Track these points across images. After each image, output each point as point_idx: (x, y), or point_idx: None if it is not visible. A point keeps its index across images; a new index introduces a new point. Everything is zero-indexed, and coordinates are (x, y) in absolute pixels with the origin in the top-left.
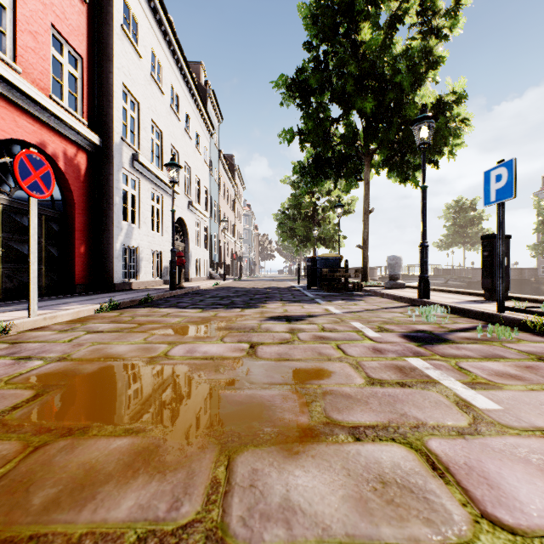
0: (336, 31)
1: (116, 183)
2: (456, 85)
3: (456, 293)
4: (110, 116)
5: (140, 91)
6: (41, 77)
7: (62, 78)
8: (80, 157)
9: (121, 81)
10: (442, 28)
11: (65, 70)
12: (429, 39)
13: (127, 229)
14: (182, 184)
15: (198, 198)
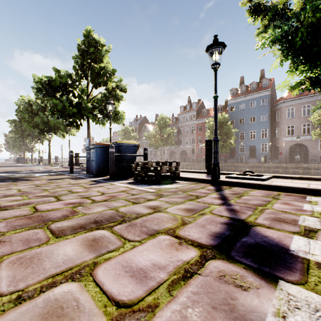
0: None
1: None
2: None
3: None
4: None
5: None
6: None
7: None
8: None
9: None
10: None
11: None
12: None
13: None
14: None
15: None
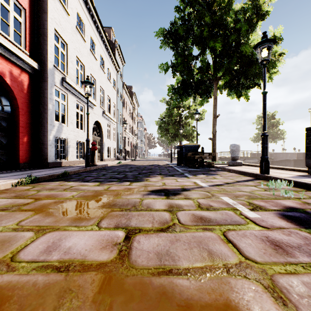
0: None
1: (49, 95)
2: (276, 31)
3: (280, 169)
4: (45, 49)
5: (68, 36)
6: None
7: (9, 21)
8: (23, 76)
9: (53, 27)
10: None
11: (11, 16)
12: None
13: (58, 127)
14: (98, 100)
15: (109, 110)
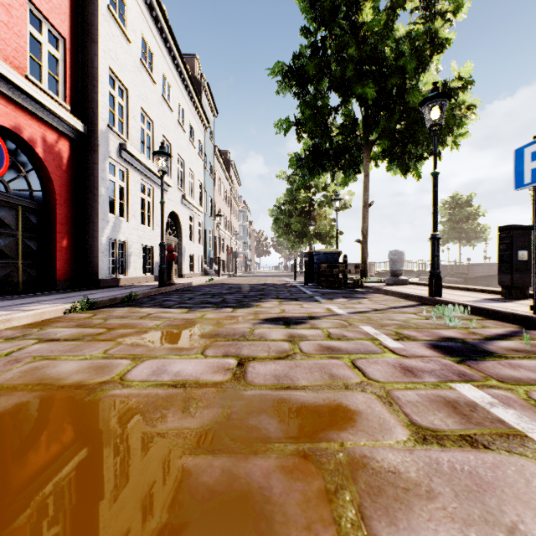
0: (334, 15)
1: (101, 172)
2: (462, 70)
3: (465, 290)
4: (95, 101)
5: (129, 77)
6: (15, 55)
7: (41, 58)
8: (62, 144)
9: (107, 64)
10: (445, 12)
11: (45, 50)
12: (434, 21)
13: (114, 222)
14: (175, 177)
15: (192, 192)
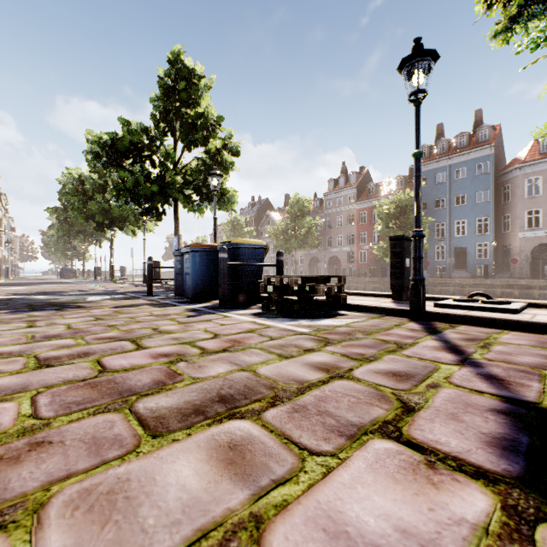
0: None
1: None
2: None
3: None
4: None
5: None
6: None
7: None
8: None
9: None
10: None
11: None
12: None
13: None
14: None
15: None
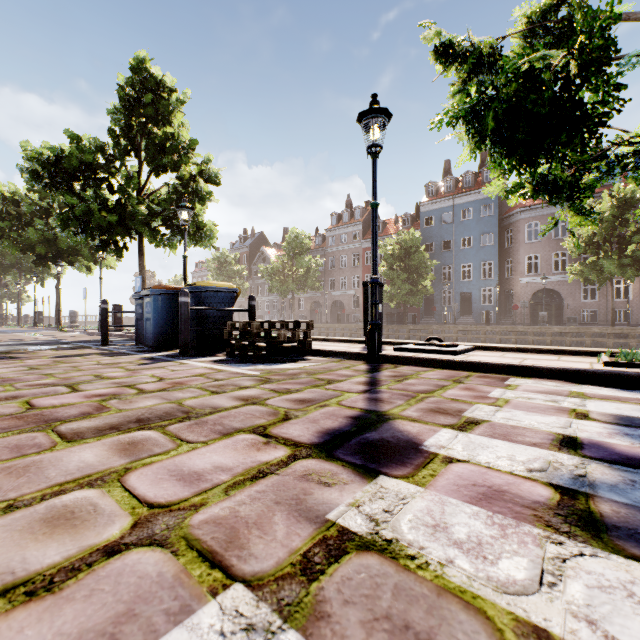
0: None
1: None
2: None
3: None
4: None
5: None
6: None
7: None
8: None
9: None
10: None
11: None
12: None
13: None
14: None
15: None
